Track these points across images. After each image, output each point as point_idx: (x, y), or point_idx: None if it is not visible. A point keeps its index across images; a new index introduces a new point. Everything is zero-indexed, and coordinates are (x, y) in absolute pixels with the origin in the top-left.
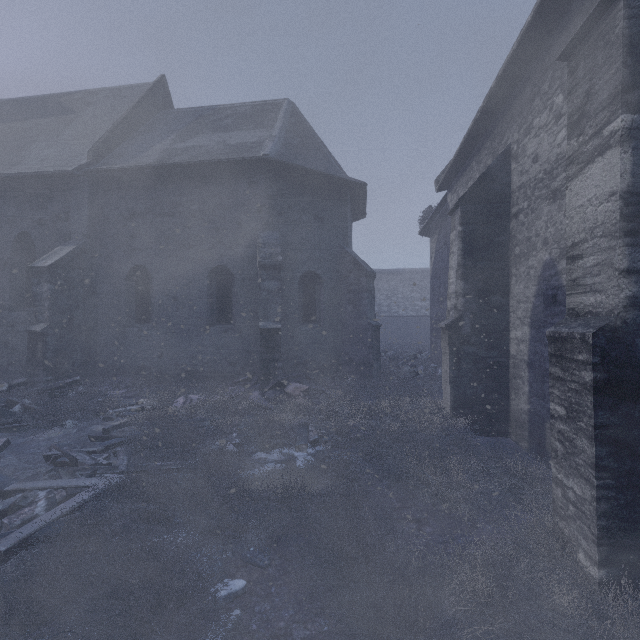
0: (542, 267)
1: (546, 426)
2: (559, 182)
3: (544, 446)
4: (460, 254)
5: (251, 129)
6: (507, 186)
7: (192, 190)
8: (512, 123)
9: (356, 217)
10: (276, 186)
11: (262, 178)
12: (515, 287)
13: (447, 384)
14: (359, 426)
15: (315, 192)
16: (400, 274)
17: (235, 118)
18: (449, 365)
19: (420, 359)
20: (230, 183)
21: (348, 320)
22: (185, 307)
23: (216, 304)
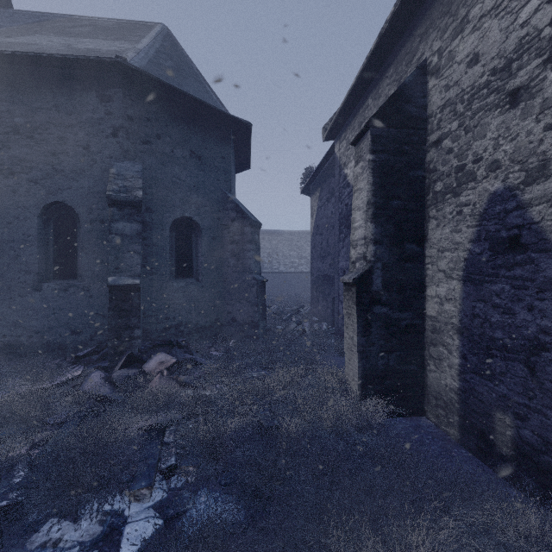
0: (487, 201)
1: (496, 416)
2: (525, 76)
3: (492, 443)
4: (370, 189)
5: (110, 39)
6: (423, 109)
7: (14, 96)
8: (430, 31)
9: (240, 168)
10: (139, 107)
11: (119, 92)
12: (435, 232)
13: (353, 354)
14: (242, 424)
15: (191, 124)
16: (280, 235)
17: (92, 28)
18: (357, 331)
19: (303, 313)
20: (73, 93)
21: (231, 275)
22: (3, 256)
23: (53, 253)
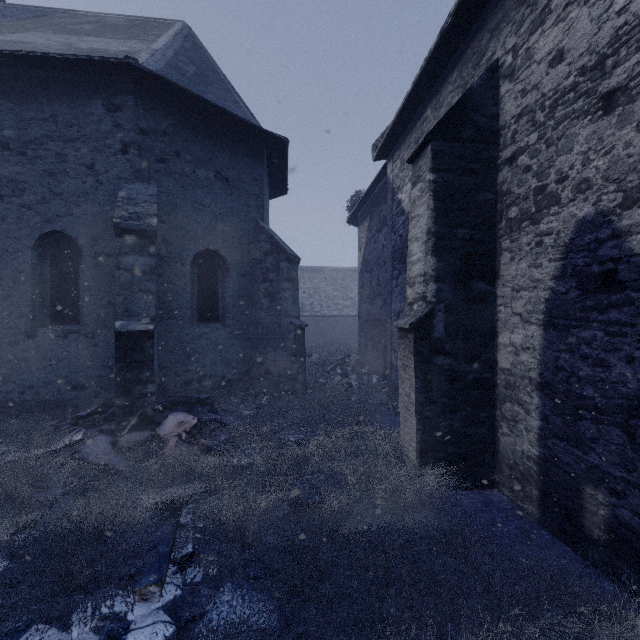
0: (575, 229)
1: (585, 492)
2: (623, 74)
3: (580, 524)
4: (431, 216)
5: (120, 38)
6: (495, 119)
7: (3, 104)
8: (503, 25)
9: (275, 192)
10: (154, 118)
11: (129, 100)
12: (509, 267)
13: (410, 414)
14: (276, 501)
15: (217, 140)
16: (323, 272)
17: (98, 25)
18: (415, 386)
19: (349, 364)
20: (74, 101)
21: (264, 318)
22: None
23: (50, 292)
